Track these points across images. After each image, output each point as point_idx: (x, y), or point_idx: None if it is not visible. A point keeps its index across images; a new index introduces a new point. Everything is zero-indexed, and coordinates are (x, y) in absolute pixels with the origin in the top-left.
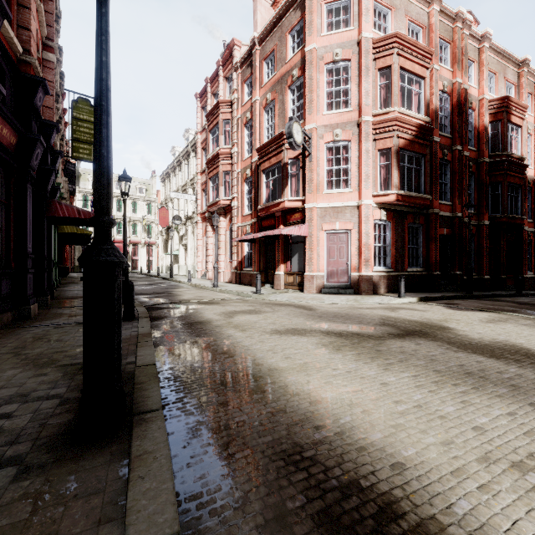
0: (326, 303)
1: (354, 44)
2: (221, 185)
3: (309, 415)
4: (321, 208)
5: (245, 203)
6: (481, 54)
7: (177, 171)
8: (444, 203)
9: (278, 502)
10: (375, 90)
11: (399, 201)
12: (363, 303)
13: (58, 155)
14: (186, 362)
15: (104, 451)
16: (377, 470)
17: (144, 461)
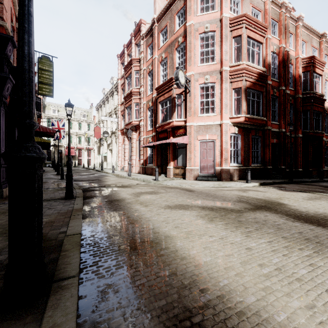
0: (200, 186)
1: (218, 21)
2: (133, 111)
3: (195, 278)
4: (196, 126)
5: (148, 123)
6: (297, 29)
7: (106, 104)
8: (274, 123)
9: None
10: (231, 50)
11: (247, 121)
12: (224, 186)
13: None
14: (104, 230)
15: (19, 323)
16: None
17: None
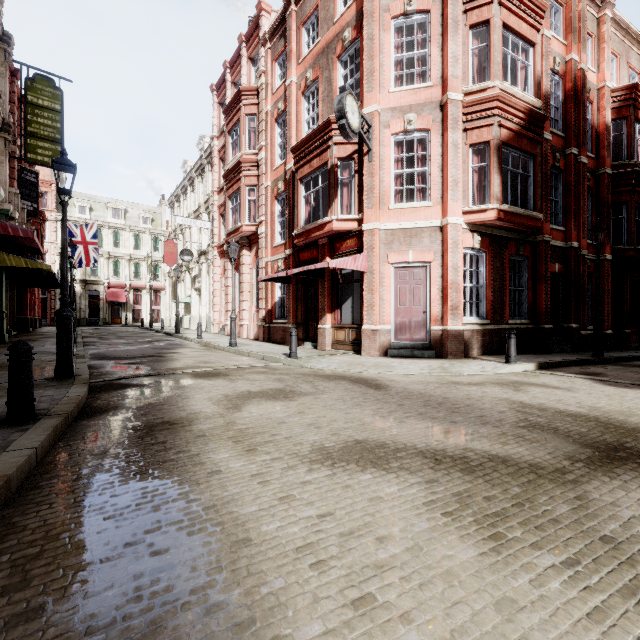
0: (399, 373)
1: None
2: (244, 204)
3: None
4: (386, 230)
5: (276, 229)
6: (600, 26)
7: (189, 192)
8: (555, 228)
9: None
10: (466, 57)
11: (502, 219)
12: (456, 372)
13: None
14: None
15: None
16: None
17: None
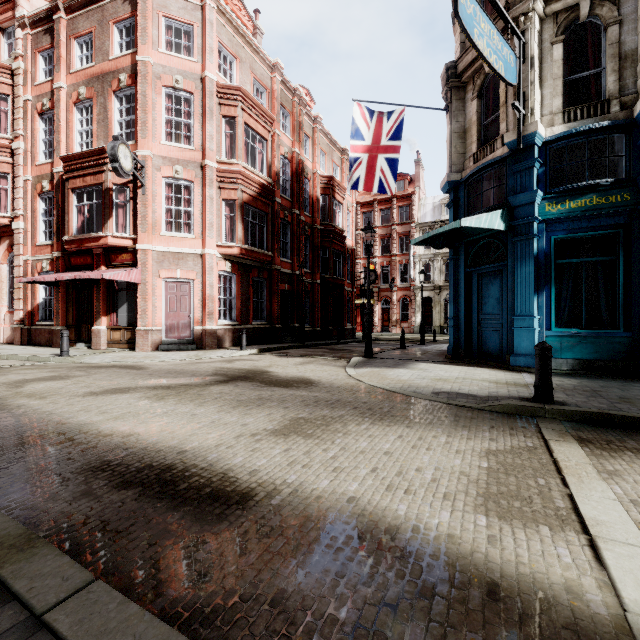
0: (162, 360)
1: (198, 79)
2: None
3: (121, 444)
4: (158, 252)
5: (40, 227)
6: (314, 133)
7: None
8: (285, 261)
9: (86, 488)
10: (220, 136)
11: (244, 254)
12: (204, 357)
13: None
14: None
15: None
16: (167, 456)
17: None
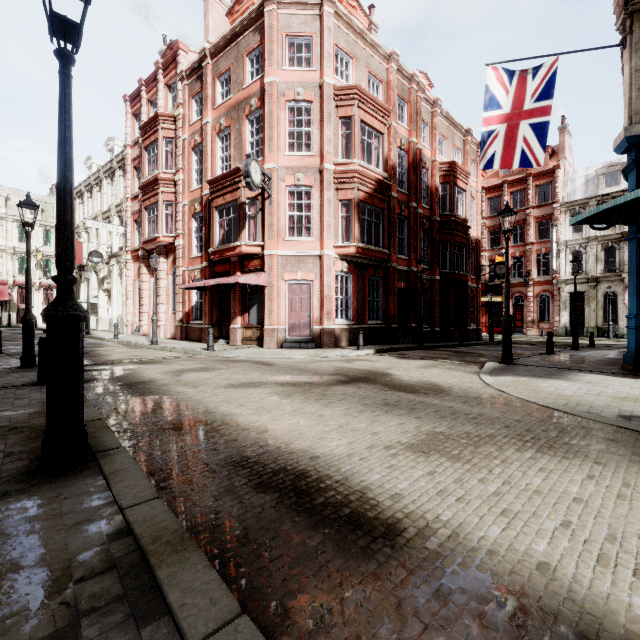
0: (286, 357)
1: (317, 87)
2: (162, 217)
3: (256, 440)
4: (282, 256)
5: (193, 243)
6: (433, 118)
7: (95, 191)
8: (401, 257)
9: (229, 484)
10: (337, 138)
11: (360, 253)
12: (323, 356)
13: None
14: (134, 417)
15: (77, 476)
16: (300, 461)
17: (119, 474)
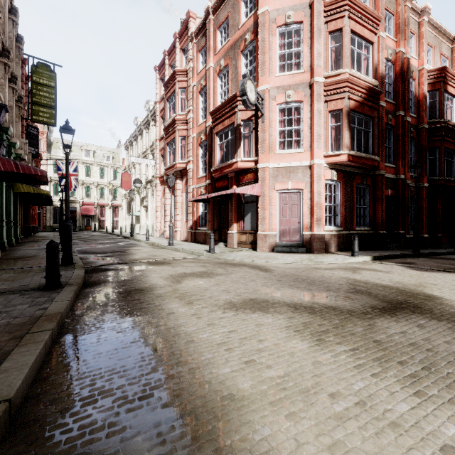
0: (281, 262)
1: (306, 7)
2: (178, 149)
3: None
4: (273, 168)
5: (200, 166)
6: (420, 27)
7: (139, 139)
8: (388, 165)
9: None
10: (326, 53)
11: (350, 161)
12: (318, 262)
13: (1, 109)
14: (87, 375)
15: None
16: None
17: None
